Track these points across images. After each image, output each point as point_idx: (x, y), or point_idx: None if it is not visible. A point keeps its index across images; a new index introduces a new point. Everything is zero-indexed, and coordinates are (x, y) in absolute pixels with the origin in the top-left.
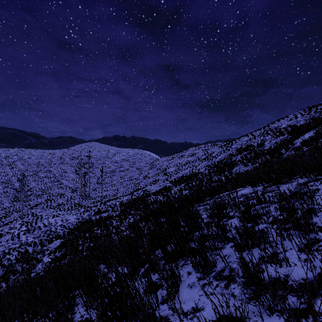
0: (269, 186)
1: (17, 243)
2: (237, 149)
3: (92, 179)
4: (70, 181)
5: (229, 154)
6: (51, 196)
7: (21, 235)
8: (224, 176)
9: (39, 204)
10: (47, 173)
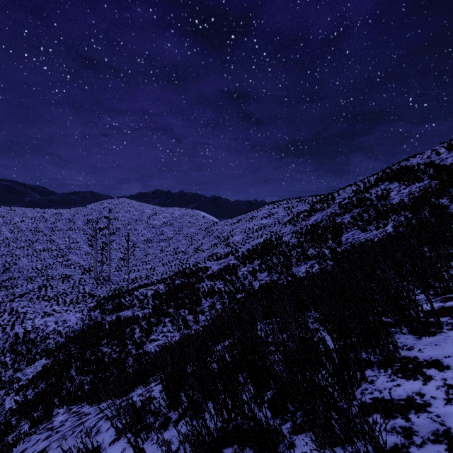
0: None
1: None
2: (343, 205)
3: (117, 253)
4: (82, 256)
5: (330, 212)
6: (49, 280)
7: None
8: (327, 249)
9: (27, 293)
10: (47, 244)
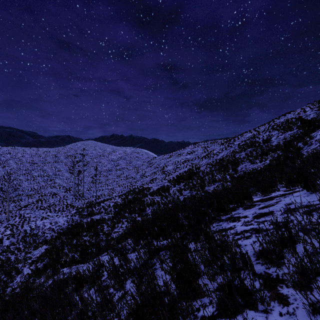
0: None
1: None
2: (240, 146)
3: (87, 178)
4: (64, 180)
5: (232, 151)
6: (42, 196)
7: (4, 240)
8: (228, 175)
9: (29, 204)
10: (40, 172)
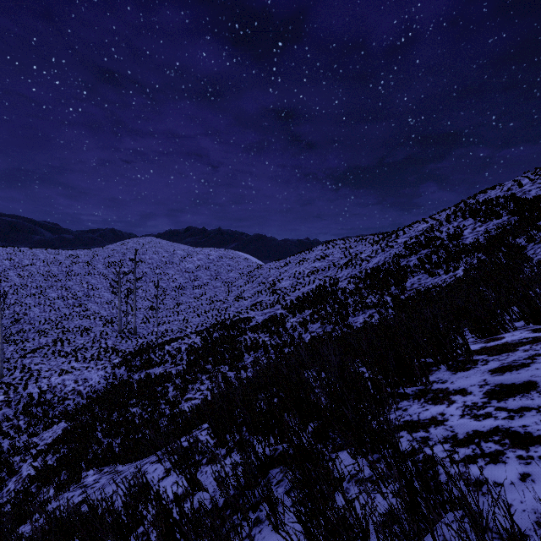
0: None
1: None
2: (409, 245)
3: (144, 302)
4: (103, 305)
5: (394, 254)
6: (65, 333)
7: None
8: (389, 296)
9: (41, 347)
10: (62, 291)
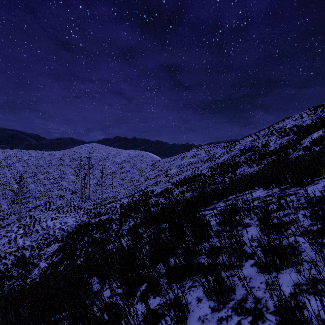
0: (287, 188)
1: (14, 247)
2: (241, 150)
3: (93, 181)
4: (70, 183)
5: (233, 155)
6: (50, 198)
7: (18, 239)
8: (227, 178)
9: (38, 206)
10: (46, 175)
